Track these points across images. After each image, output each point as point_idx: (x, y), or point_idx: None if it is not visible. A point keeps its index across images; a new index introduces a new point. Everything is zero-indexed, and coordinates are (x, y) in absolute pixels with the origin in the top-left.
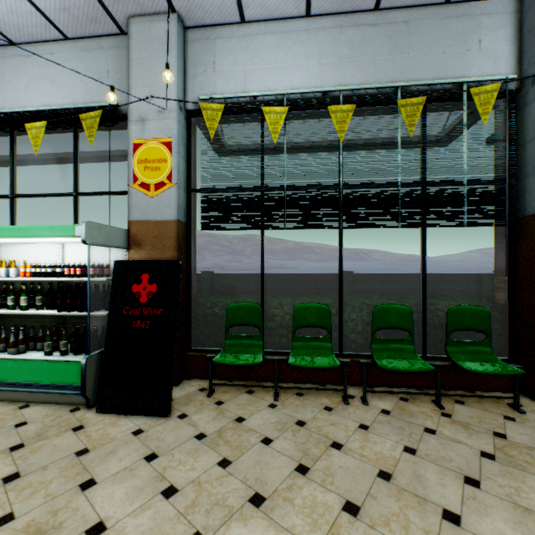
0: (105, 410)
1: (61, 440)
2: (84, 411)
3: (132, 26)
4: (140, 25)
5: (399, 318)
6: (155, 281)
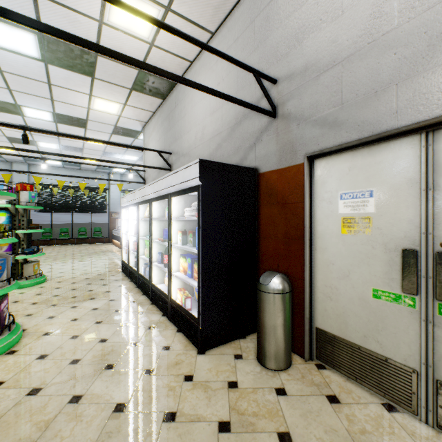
0: None
1: None
2: None
3: (14, 164)
4: (16, 164)
5: (84, 230)
6: None
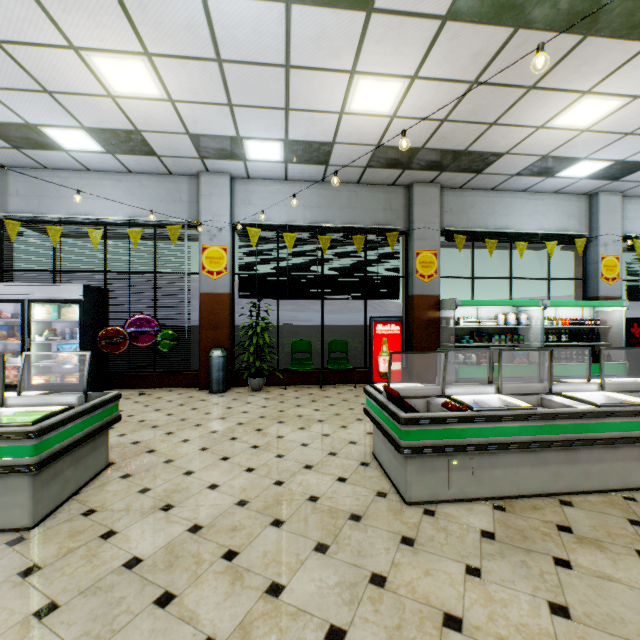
0: None
1: None
2: None
3: (600, 196)
4: (604, 196)
5: None
6: (639, 327)
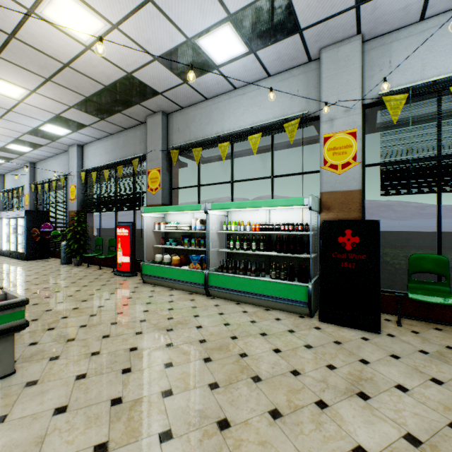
0: (325, 321)
1: (314, 333)
2: (309, 319)
3: (322, 55)
4: (329, 52)
5: None
6: (356, 234)
